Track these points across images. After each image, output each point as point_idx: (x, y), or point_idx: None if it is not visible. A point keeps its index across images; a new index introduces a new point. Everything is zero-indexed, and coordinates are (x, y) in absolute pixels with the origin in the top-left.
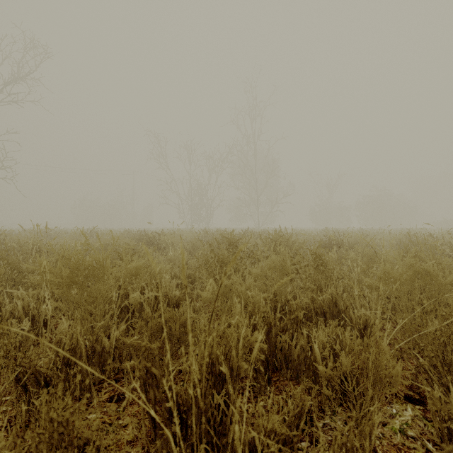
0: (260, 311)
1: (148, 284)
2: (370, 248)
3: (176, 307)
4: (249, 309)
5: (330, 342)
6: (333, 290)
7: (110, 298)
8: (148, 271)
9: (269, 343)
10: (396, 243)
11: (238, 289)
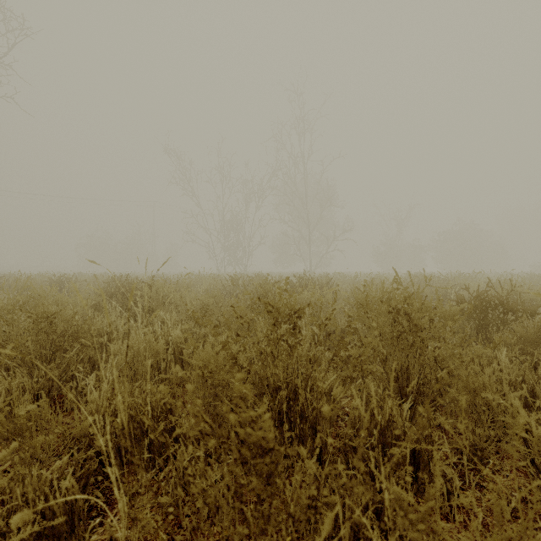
0: None
1: None
2: None
3: None
4: None
5: None
6: None
7: None
8: None
9: None
10: None
11: None
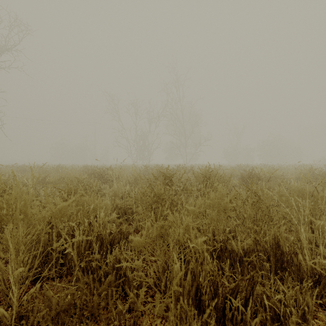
0: (205, 269)
1: (81, 223)
2: (286, 182)
3: (111, 246)
4: (191, 265)
5: (299, 314)
6: (275, 230)
7: (39, 238)
8: (82, 209)
9: (215, 308)
10: (301, 177)
11: (176, 232)
